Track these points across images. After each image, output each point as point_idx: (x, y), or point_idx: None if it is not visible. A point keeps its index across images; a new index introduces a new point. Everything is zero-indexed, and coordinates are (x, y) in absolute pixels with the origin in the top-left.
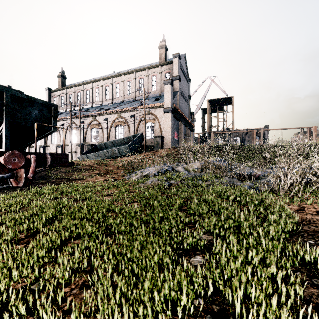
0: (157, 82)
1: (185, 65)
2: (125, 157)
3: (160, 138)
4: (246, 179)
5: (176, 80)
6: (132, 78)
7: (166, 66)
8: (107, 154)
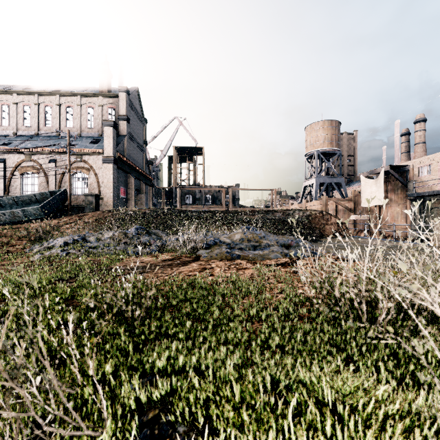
0: (96, 118)
1: (138, 101)
2: (30, 225)
3: (93, 198)
4: (142, 245)
5: (123, 121)
6: (54, 102)
7: (109, 99)
8: (4, 217)
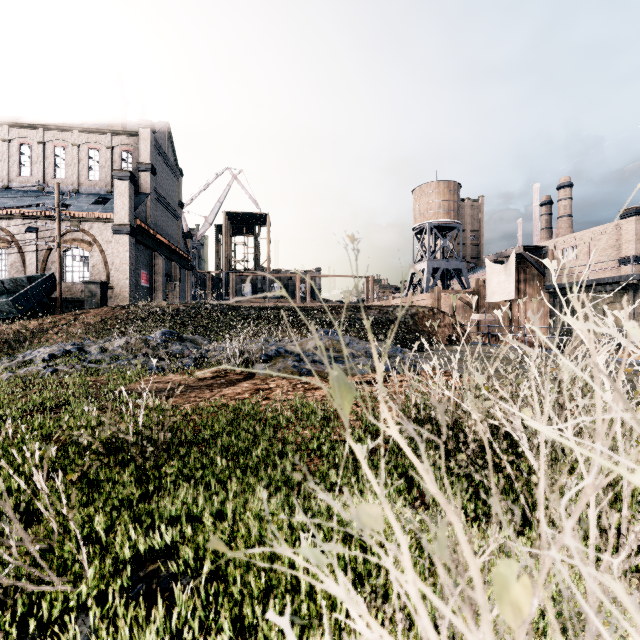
0: (103, 166)
1: (170, 142)
2: None
3: (98, 287)
4: (170, 358)
5: (146, 172)
6: (35, 139)
7: (124, 138)
8: None
